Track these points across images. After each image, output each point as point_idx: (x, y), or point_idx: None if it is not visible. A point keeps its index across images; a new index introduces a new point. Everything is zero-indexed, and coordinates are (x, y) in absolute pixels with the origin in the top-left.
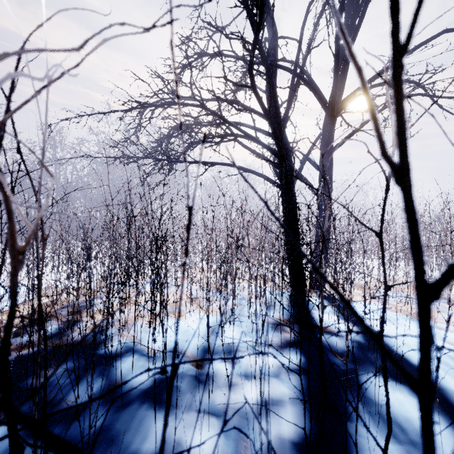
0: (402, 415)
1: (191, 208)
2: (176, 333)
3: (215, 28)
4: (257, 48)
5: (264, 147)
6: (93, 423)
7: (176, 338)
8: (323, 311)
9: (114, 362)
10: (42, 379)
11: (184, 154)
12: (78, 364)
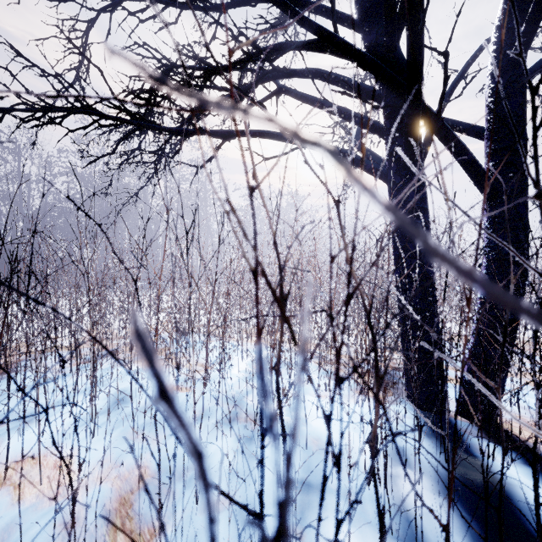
0: None
1: None
2: None
3: None
4: None
5: (358, 59)
6: None
7: None
8: None
9: None
10: None
11: None
12: None
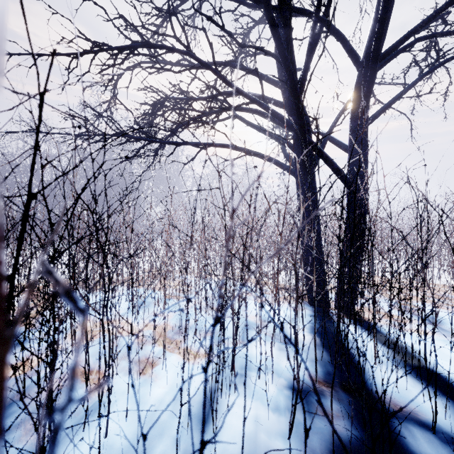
0: None
1: None
2: None
3: None
4: None
5: (275, 116)
6: None
7: None
8: None
9: None
10: None
11: None
12: None
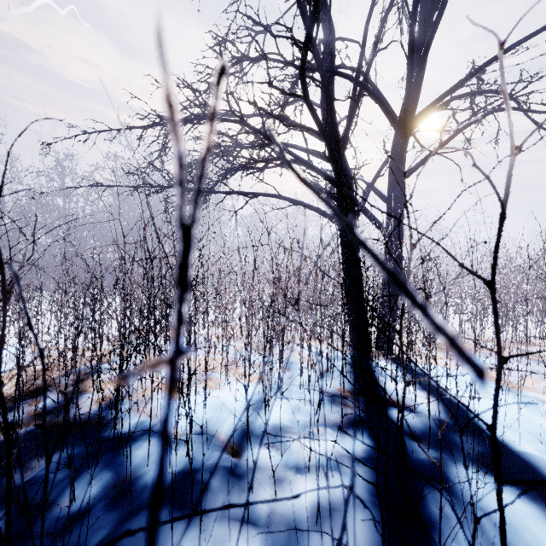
0: (507, 525)
1: (191, 229)
2: (154, 517)
3: (257, 23)
4: (311, 49)
5: (318, 173)
6: (91, 539)
7: (155, 528)
8: (404, 389)
9: (126, 448)
10: (29, 472)
11: (169, 98)
12: (74, 455)
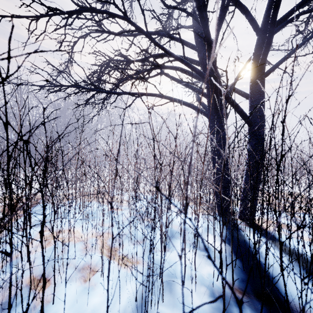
0: None
1: None
2: None
3: None
4: None
5: (193, 70)
6: None
7: None
8: None
9: None
10: None
11: None
12: None
